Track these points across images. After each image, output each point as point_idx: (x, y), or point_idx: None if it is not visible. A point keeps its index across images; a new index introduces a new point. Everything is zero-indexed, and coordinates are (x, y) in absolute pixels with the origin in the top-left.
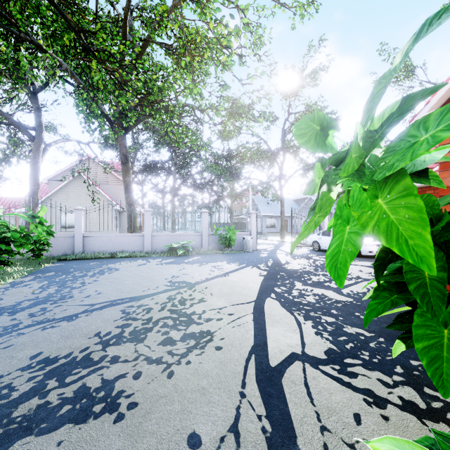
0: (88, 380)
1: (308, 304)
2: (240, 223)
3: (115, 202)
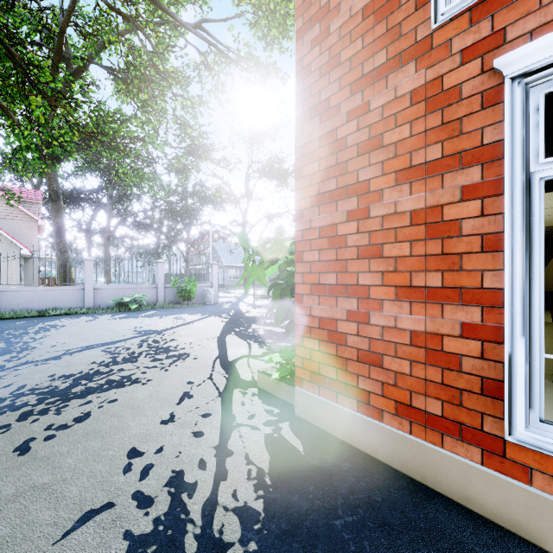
0: (110, 378)
1: (258, 335)
2: (198, 275)
3: (22, 245)
